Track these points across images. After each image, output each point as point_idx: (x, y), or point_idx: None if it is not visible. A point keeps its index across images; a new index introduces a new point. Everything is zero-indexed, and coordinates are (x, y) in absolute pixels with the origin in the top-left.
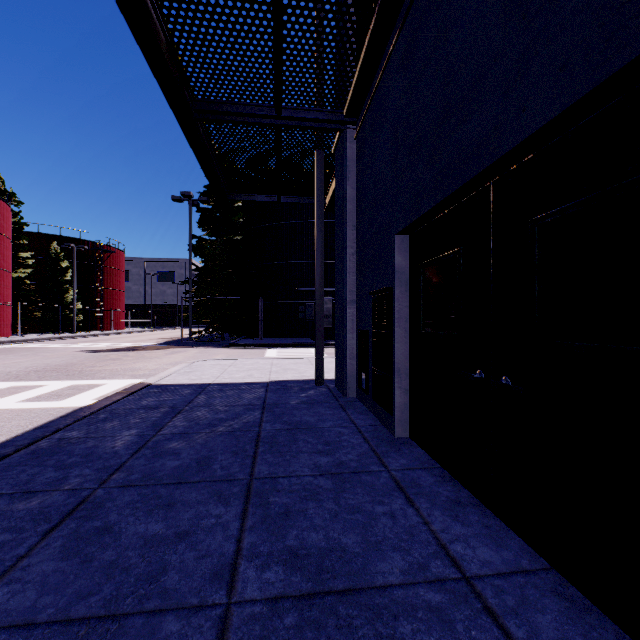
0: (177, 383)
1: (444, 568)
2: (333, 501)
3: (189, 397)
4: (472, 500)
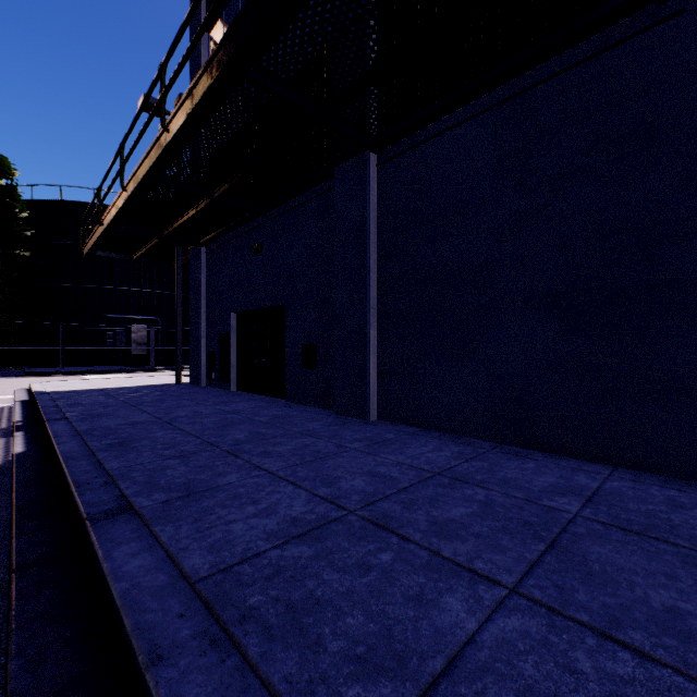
0: (70, 390)
1: (249, 399)
2: (218, 398)
3: (101, 392)
4: (257, 395)
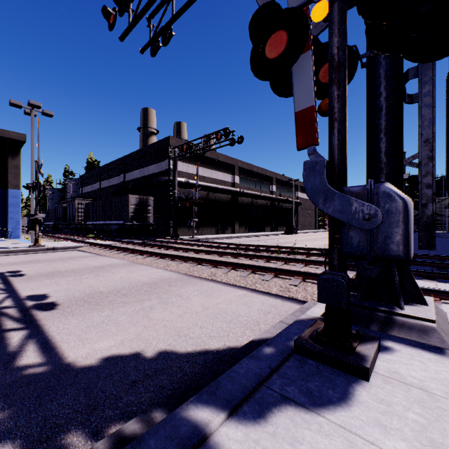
0: None
1: None
2: None
3: None
4: None
